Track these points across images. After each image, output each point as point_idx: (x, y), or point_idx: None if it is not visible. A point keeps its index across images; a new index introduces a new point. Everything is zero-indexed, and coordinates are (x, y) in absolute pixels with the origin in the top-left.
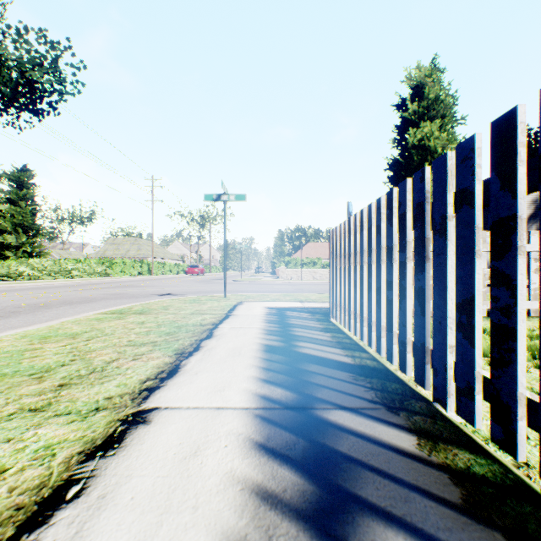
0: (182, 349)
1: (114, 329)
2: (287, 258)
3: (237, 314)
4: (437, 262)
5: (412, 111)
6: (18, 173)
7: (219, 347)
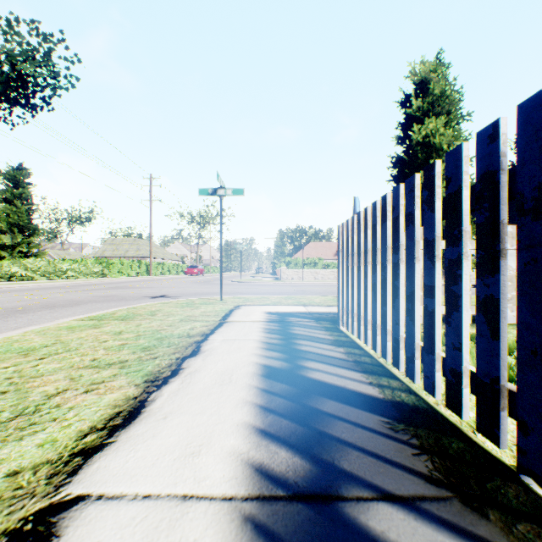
0: (155, 373)
1: (82, 341)
2: (288, 258)
3: (233, 321)
4: (527, 258)
5: (416, 107)
6: (13, 172)
7: (204, 369)
